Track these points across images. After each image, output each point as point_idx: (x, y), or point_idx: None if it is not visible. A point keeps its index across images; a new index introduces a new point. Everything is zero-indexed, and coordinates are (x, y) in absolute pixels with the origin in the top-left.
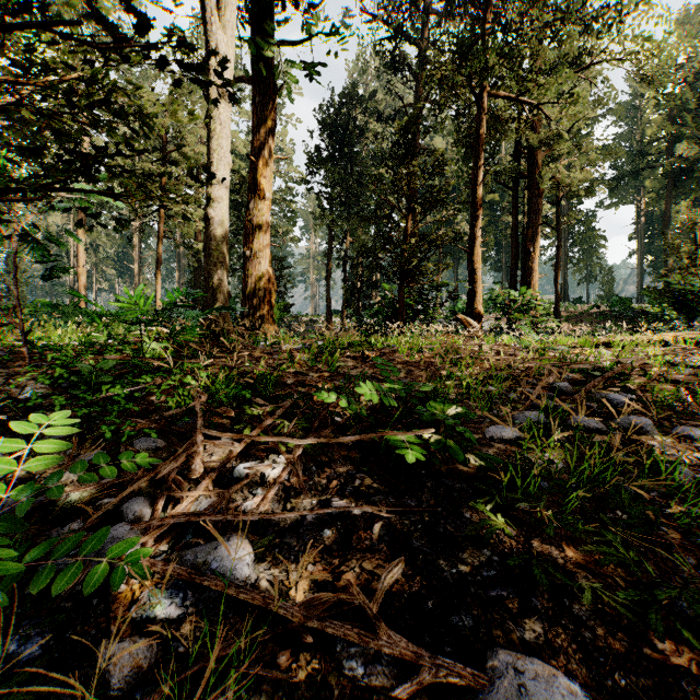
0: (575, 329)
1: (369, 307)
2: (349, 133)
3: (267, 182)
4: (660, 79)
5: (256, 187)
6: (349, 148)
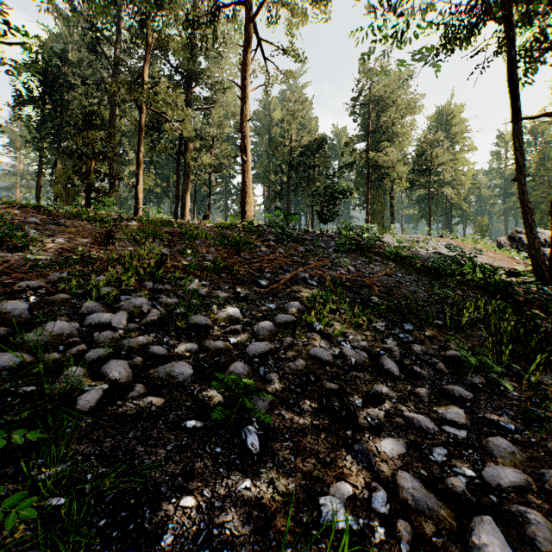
0: None
1: None
2: (60, 84)
3: None
4: None
5: None
6: (60, 95)
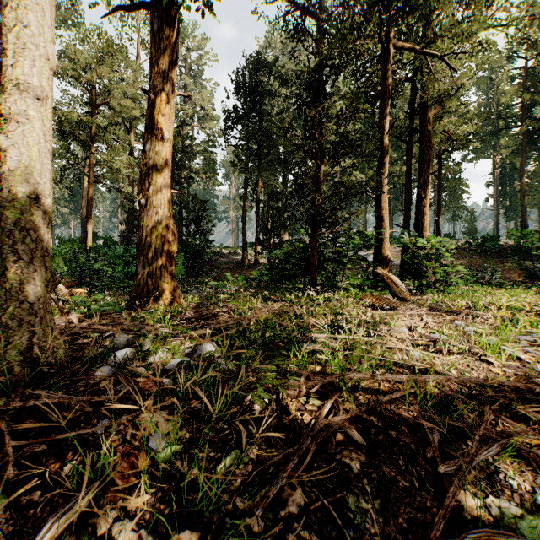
0: (453, 263)
1: (279, 244)
2: (262, 94)
3: (166, 120)
4: (539, 44)
5: (152, 126)
6: (262, 107)
